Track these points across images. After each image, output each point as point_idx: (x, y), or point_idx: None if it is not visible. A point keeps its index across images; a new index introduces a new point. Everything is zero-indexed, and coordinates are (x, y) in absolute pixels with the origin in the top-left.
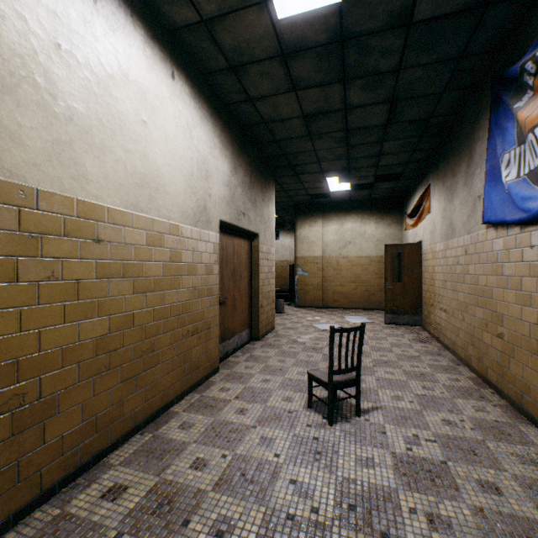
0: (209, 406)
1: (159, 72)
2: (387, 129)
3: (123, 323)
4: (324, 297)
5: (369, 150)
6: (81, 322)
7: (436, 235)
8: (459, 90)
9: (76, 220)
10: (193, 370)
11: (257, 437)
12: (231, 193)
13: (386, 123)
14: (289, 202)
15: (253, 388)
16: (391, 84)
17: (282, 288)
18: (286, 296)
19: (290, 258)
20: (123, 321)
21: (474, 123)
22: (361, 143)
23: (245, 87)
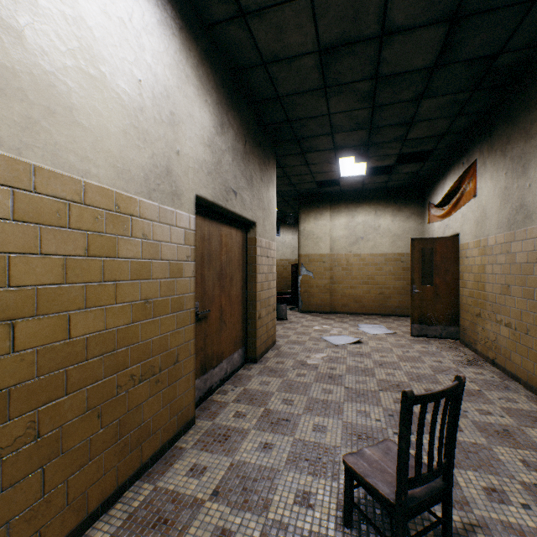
0: (162, 522)
1: None
2: (432, 75)
3: None
4: (331, 300)
5: (399, 114)
6: None
7: (489, 225)
8: None
9: None
10: (144, 439)
11: None
12: (215, 159)
13: (433, 66)
14: (292, 191)
15: (245, 467)
16: None
17: (283, 290)
18: (287, 299)
19: (291, 256)
20: None
21: None
22: (391, 101)
23: None
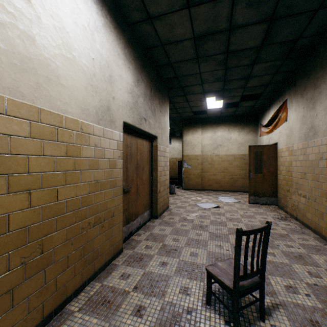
0: (107, 302)
1: None
2: (260, 51)
3: None
4: (202, 182)
5: (241, 73)
6: None
7: (294, 137)
8: None
9: None
10: (95, 258)
11: None
12: (134, 101)
13: (260, 45)
14: (178, 117)
15: (151, 274)
16: None
17: (173, 176)
18: (176, 181)
19: (178, 156)
20: None
21: None
22: (236, 65)
23: (144, 2)
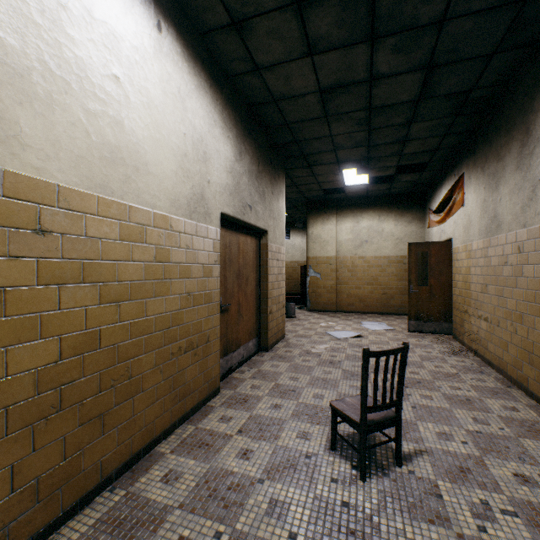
0: (204, 445)
1: (139, 18)
2: (417, 106)
3: (84, 344)
4: (337, 300)
5: (393, 135)
6: (12, 348)
7: (473, 231)
8: (515, 49)
9: (1, 200)
10: (187, 394)
11: (265, 500)
12: (235, 182)
13: (417, 99)
14: (300, 198)
15: (260, 418)
16: (430, 43)
17: (293, 290)
18: (296, 299)
19: (301, 259)
20: (83, 342)
21: (533, 91)
22: (385, 125)
23: (250, 51)
